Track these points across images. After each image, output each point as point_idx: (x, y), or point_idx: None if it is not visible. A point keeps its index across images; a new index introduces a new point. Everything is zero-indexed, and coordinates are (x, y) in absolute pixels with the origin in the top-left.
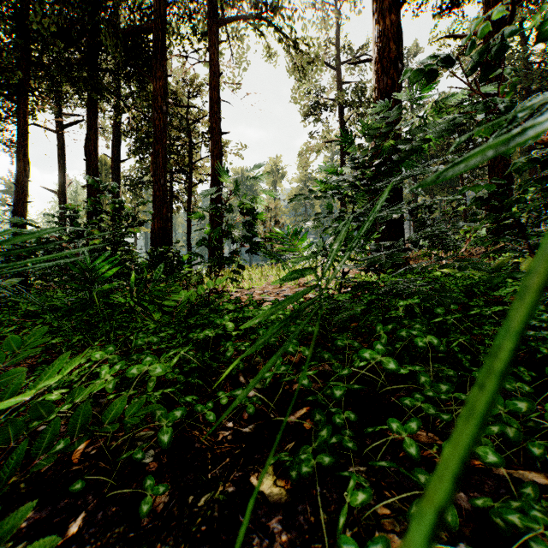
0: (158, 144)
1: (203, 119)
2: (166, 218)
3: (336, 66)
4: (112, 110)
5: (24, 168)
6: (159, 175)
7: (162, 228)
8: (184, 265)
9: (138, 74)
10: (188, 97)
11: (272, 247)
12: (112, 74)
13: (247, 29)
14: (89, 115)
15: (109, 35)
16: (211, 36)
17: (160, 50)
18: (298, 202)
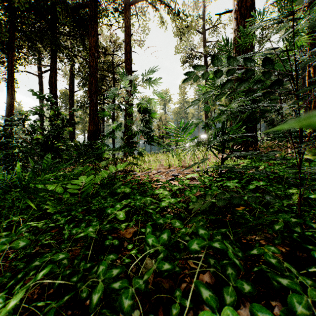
0: (92, 77)
1: (122, 65)
2: (97, 124)
3: (202, 32)
4: (65, 58)
5: (11, 93)
6: (93, 97)
7: (94, 129)
8: (103, 153)
9: (80, 35)
10: (113, 51)
11: (163, 142)
12: (65, 35)
13: (148, 7)
14: (51, 61)
15: (62, 11)
16: (126, 11)
17: (93, 18)
18: (194, 81)
